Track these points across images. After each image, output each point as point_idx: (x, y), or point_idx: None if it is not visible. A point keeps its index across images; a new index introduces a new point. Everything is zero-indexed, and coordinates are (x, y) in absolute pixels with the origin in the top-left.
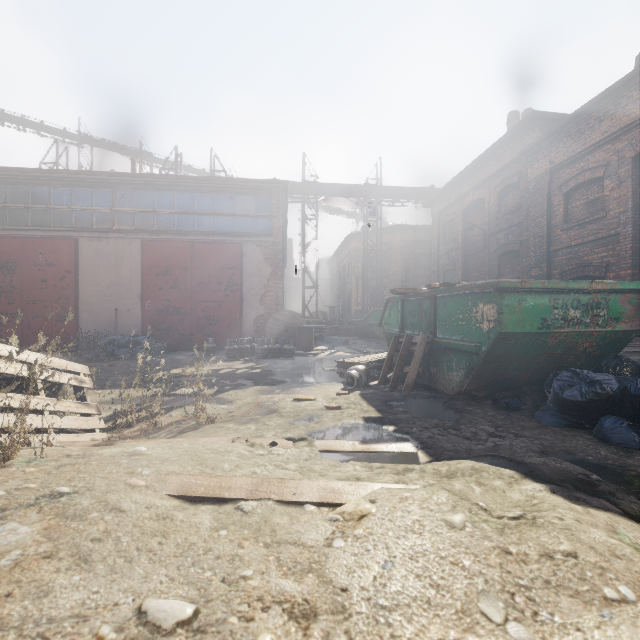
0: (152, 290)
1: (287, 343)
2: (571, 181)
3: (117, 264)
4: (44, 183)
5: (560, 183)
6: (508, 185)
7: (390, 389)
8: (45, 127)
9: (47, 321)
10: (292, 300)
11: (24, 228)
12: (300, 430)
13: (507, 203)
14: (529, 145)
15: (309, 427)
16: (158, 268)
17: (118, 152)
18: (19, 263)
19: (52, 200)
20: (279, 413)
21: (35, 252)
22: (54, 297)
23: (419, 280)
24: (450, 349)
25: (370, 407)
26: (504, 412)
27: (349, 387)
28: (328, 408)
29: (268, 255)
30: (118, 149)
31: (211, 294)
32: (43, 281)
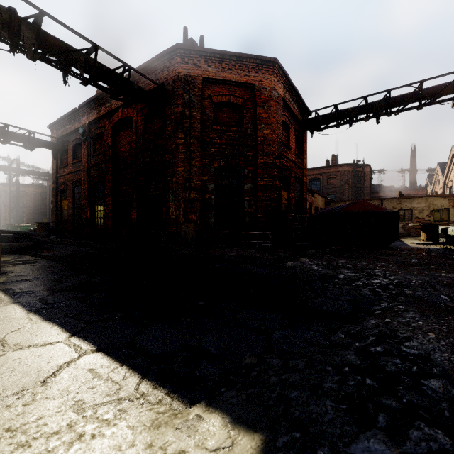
0: None
1: None
2: None
3: None
4: None
5: None
6: None
7: None
8: None
9: None
10: None
11: None
12: None
13: None
14: None
15: None
16: None
17: None
18: None
19: None
20: None
21: None
22: None
23: (45, 210)
24: None
25: None
26: None
27: None
28: None
29: None
30: None
31: None
32: None
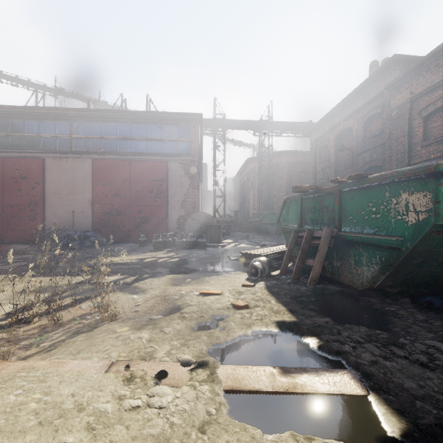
0: (100, 197)
1: (201, 237)
2: (430, 106)
3: (74, 177)
4: (20, 117)
5: (420, 109)
6: (372, 115)
7: (293, 281)
8: (31, 83)
9: (21, 220)
10: (207, 207)
11: (5, 150)
12: (201, 344)
13: (371, 129)
14: (393, 80)
15: (213, 338)
16: (104, 180)
17: (83, 101)
18: (1, 177)
19: (26, 129)
20: (181, 313)
21: (13, 168)
22: (27, 202)
23: None
24: (359, 243)
25: (280, 306)
26: (434, 315)
27: (253, 277)
28: (235, 307)
29: (187, 170)
30: (83, 99)
31: (144, 200)
32: (18, 190)
